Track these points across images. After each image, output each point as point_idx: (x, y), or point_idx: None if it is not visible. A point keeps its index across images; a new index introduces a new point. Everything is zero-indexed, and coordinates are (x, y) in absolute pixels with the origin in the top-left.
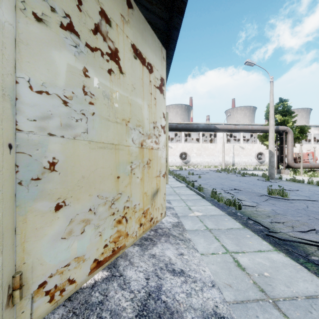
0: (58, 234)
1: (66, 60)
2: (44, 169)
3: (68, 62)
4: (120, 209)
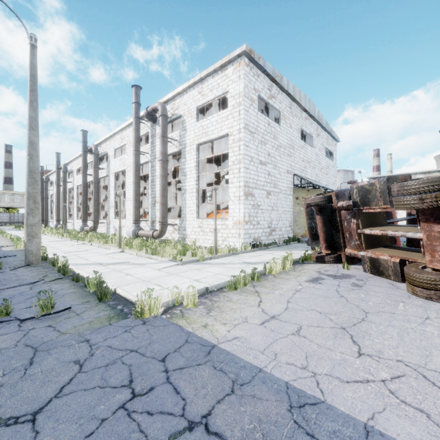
0: (297, 229)
1: (297, 208)
2: (295, 221)
3: (298, 208)
4: (306, 229)
